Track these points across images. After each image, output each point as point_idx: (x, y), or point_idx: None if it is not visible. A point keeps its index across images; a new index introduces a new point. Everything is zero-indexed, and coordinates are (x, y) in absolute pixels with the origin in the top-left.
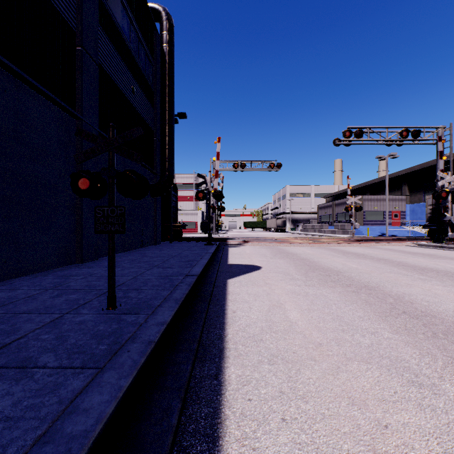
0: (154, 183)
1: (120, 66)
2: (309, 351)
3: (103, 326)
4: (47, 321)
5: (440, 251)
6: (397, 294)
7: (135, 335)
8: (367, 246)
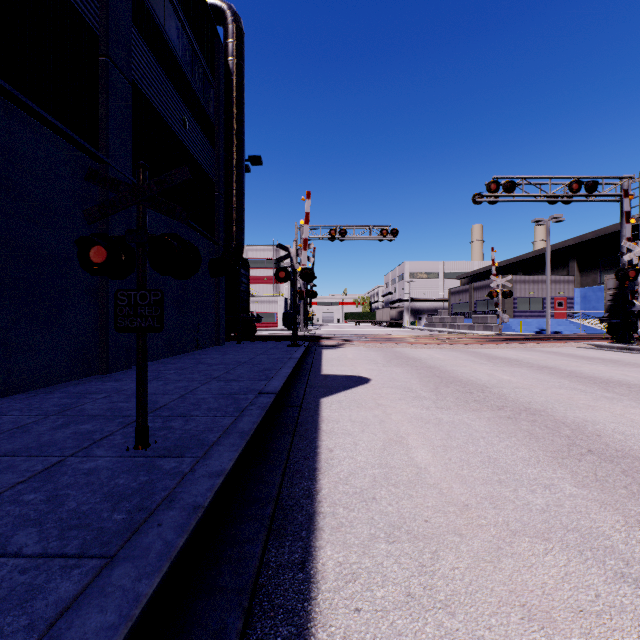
0: (215, 257)
1: (165, 87)
2: (450, 518)
3: (124, 478)
4: (37, 470)
5: (627, 355)
6: (575, 422)
7: (172, 495)
8: (522, 348)
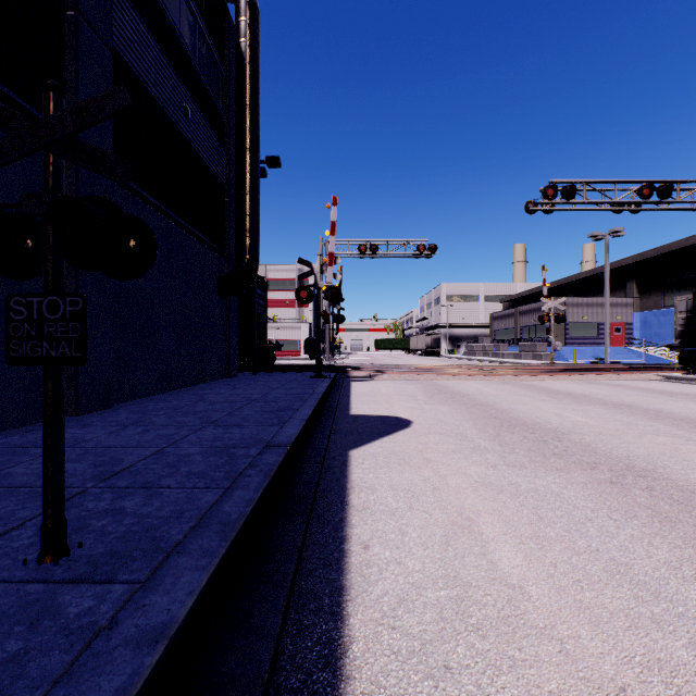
0: (225, 274)
1: (160, 64)
2: None
3: None
4: None
5: None
6: None
7: None
8: (583, 380)
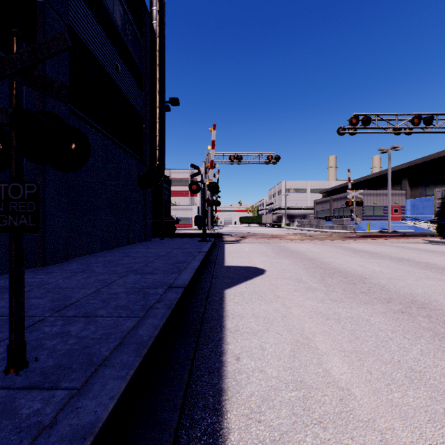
0: (143, 174)
1: (100, 36)
2: None
3: None
4: None
5: None
6: None
7: None
8: (375, 243)
